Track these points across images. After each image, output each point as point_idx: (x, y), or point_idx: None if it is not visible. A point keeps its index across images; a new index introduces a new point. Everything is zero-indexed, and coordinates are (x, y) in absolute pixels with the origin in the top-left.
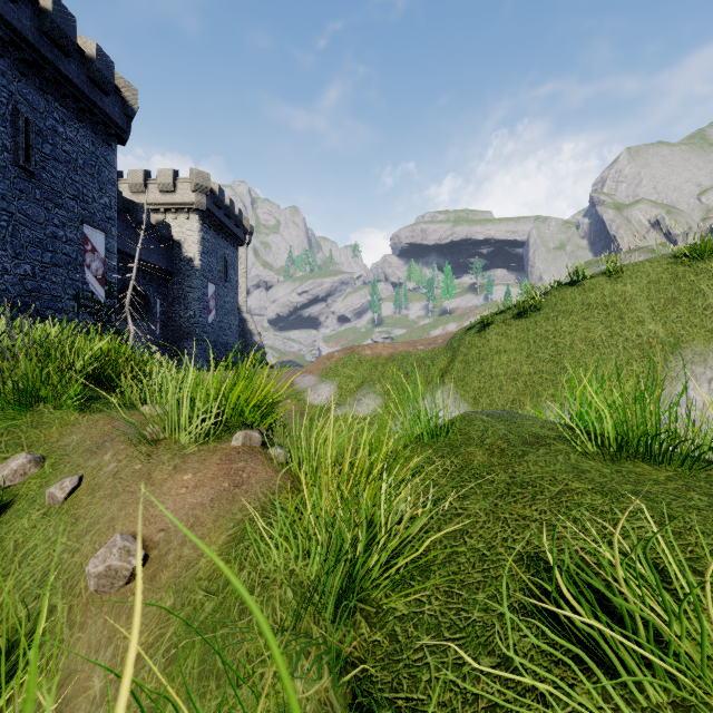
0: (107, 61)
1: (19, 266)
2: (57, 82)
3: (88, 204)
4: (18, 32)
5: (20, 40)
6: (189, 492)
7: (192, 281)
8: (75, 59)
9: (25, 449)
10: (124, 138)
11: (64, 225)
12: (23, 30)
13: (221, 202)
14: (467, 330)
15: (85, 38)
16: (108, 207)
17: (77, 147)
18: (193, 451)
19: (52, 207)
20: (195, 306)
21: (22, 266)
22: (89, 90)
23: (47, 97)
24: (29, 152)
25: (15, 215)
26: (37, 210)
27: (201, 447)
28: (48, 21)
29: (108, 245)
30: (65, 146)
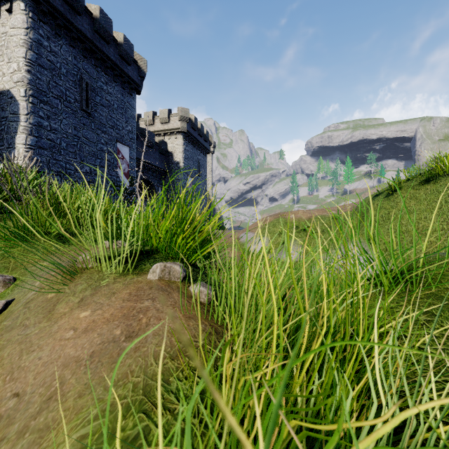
0: (129, 44)
1: (83, 168)
2: (103, 60)
3: (120, 130)
4: (82, 33)
5: (83, 37)
6: (74, 338)
7: (178, 176)
8: (112, 45)
9: (9, 271)
10: (139, 90)
11: (106, 143)
12: (85, 31)
13: (195, 126)
14: (374, 196)
15: (117, 32)
16: (131, 132)
17: (114, 97)
18: (108, 283)
19: (100, 133)
20: (180, 191)
21: (85, 168)
22: (120, 63)
23: (97, 69)
24: (88, 101)
25: (81, 138)
26: (92, 135)
27: (118, 278)
28: (97, 24)
29: (131, 154)
30: (107, 97)
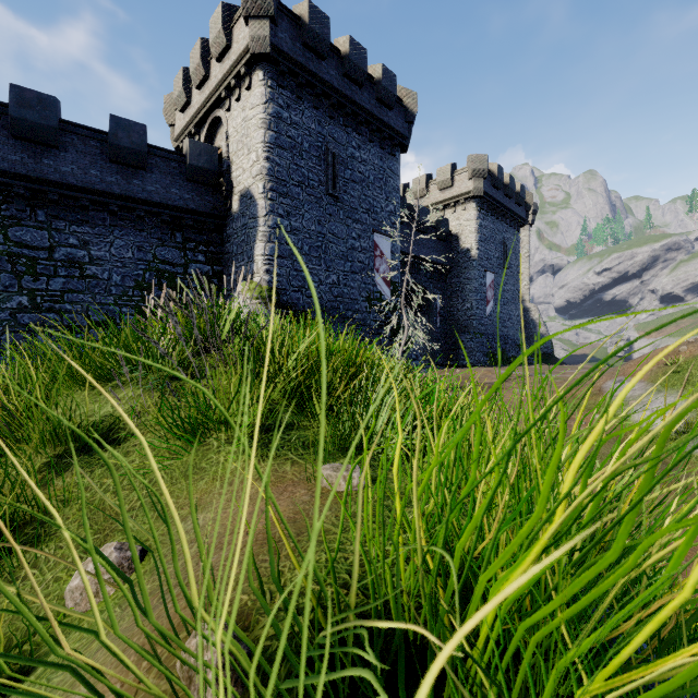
0: (391, 77)
1: (329, 277)
2: (354, 115)
3: (377, 214)
4: (327, 84)
5: (329, 90)
6: None
7: (468, 272)
8: (366, 88)
9: (153, 518)
10: (405, 145)
11: (359, 237)
12: (331, 80)
13: (499, 182)
14: None
15: (374, 65)
16: (393, 214)
17: (369, 166)
18: None
19: (351, 223)
20: (472, 298)
21: (331, 277)
22: (377, 111)
23: (347, 130)
24: (335, 180)
25: (326, 236)
26: (340, 228)
27: None
28: (346, 63)
29: (393, 248)
30: (360, 168)
